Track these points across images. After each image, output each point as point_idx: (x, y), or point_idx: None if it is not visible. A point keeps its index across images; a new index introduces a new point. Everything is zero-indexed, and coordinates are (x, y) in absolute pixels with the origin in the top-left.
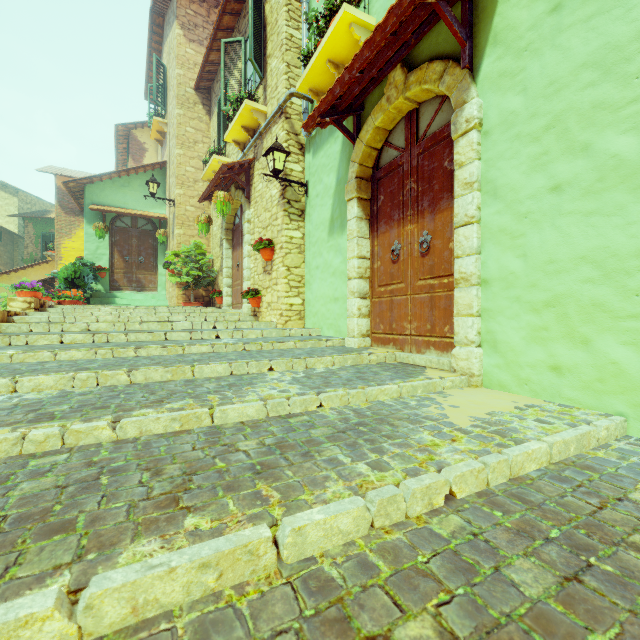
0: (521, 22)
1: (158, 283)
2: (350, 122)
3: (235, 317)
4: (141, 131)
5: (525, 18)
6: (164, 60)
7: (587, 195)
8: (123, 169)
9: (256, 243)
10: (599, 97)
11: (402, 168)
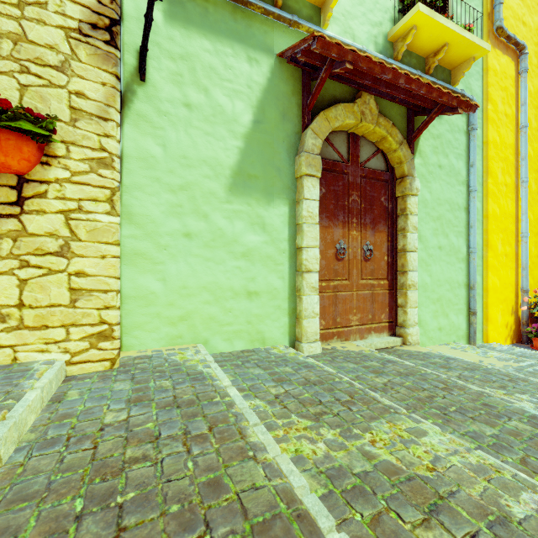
0: (430, 157)
1: None
2: (287, 69)
3: None
4: None
5: (431, 157)
6: None
7: (447, 255)
8: None
9: None
10: (450, 218)
11: (347, 177)
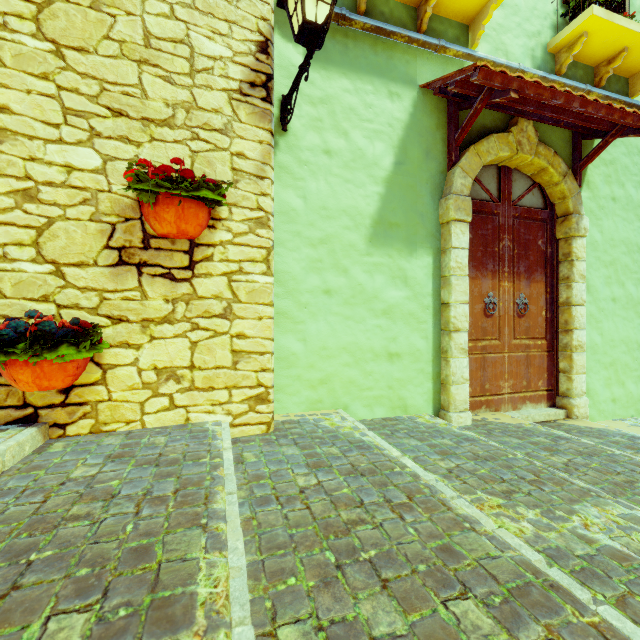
0: (600, 189)
1: None
2: (431, 100)
3: None
4: None
5: (602, 189)
6: None
7: (623, 309)
8: None
9: (179, 170)
10: (627, 262)
11: (498, 218)
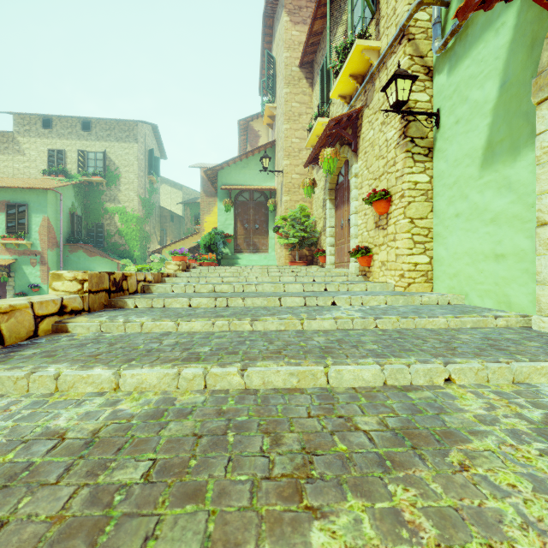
0: None
1: (269, 245)
2: None
3: (343, 277)
4: (256, 122)
5: None
6: (273, 54)
7: None
8: (243, 153)
9: (369, 195)
10: None
11: None
